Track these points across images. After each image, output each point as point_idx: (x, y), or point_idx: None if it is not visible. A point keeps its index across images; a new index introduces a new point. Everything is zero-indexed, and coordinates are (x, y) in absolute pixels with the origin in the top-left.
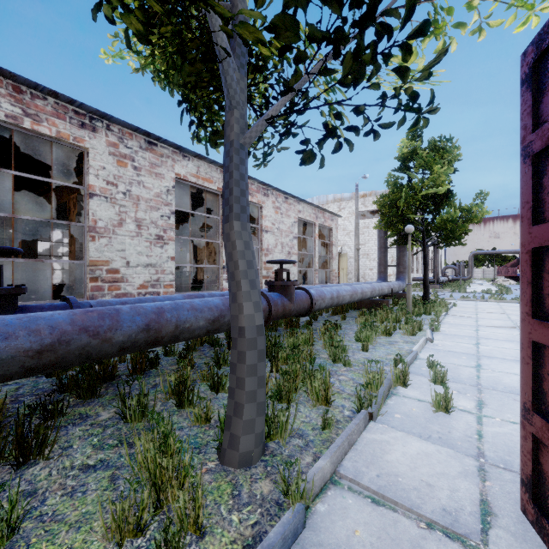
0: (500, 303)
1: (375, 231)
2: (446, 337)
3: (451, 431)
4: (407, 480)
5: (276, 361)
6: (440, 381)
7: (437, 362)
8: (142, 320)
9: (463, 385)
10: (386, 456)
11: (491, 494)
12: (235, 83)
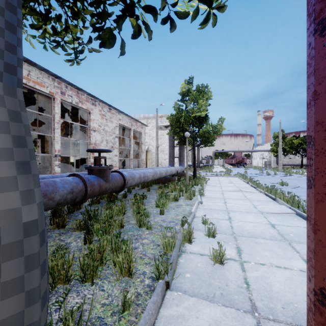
0: (229, 177)
1: (167, 137)
2: (208, 199)
3: (228, 283)
4: None
5: (91, 232)
6: (212, 234)
7: (208, 219)
8: None
9: (225, 235)
10: None
11: None
12: None
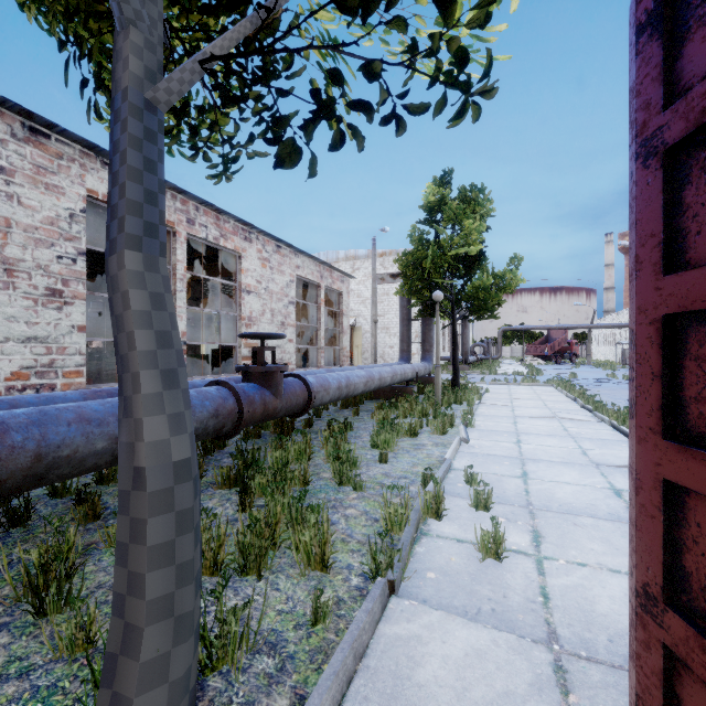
0: (533, 386)
1: (396, 299)
2: (482, 434)
3: (507, 593)
4: None
5: (250, 492)
6: (483, 505)
7: (477, 475)
8: None
9: (512, 507)
10: (417, 674)
11: None
12: None
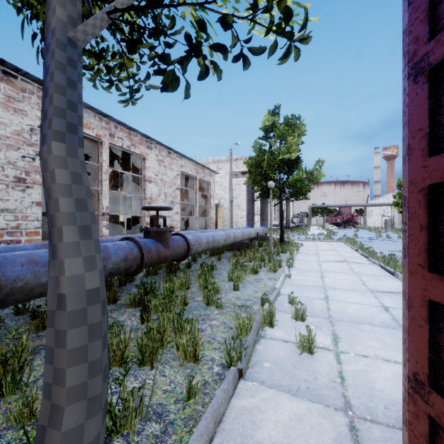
0: (330, 242)
1: (245, 187)
2: (299, 272)
3: (317, 376)
4: None
5: (149, 310)
6: (300, 317)
7: (296, 298)
8: None
9: (319, 319)
10: (257, 434)
11: None
12: None
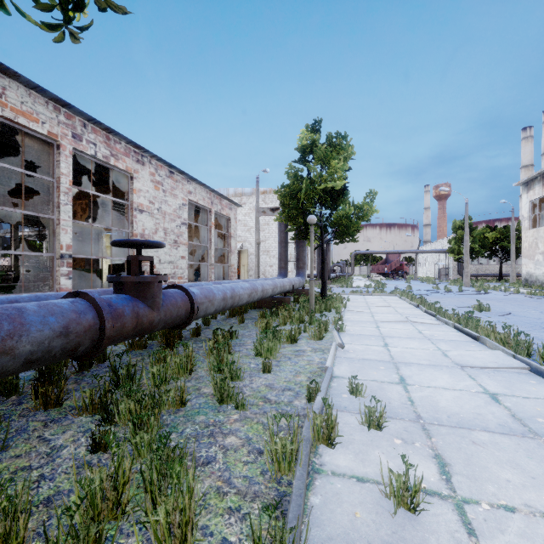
0: (382, 296)
1: (275, 228)
2: (354, 339)
3: None
4: None
5: (114, 420)
6: (375, 423)
7: (361, 385)
8: None
9: (403, 423)
10: None
11: None
12: None
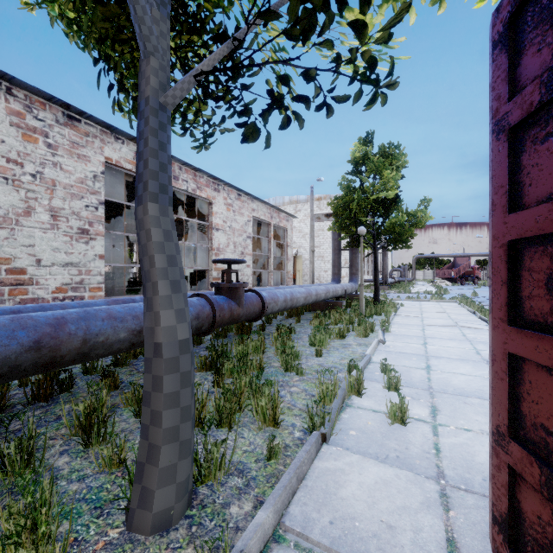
0: (440, 302)
1: (329, 233)
2: (396, 338)
3: (409, 446)
4: (365, 524)
5: (221, 374)
6: (394, 387)
7: (390, 366)
8: (29, 335)
9: (416, 390)
10: (340, 492)
11: (456, 529)
12: (149, 19)
